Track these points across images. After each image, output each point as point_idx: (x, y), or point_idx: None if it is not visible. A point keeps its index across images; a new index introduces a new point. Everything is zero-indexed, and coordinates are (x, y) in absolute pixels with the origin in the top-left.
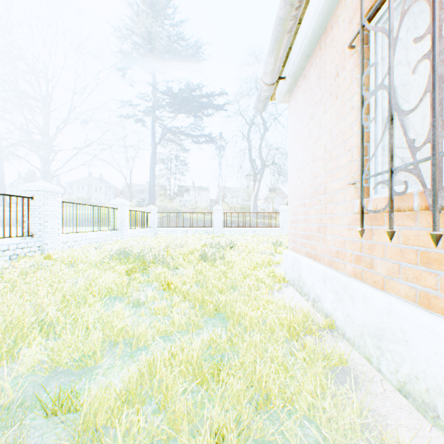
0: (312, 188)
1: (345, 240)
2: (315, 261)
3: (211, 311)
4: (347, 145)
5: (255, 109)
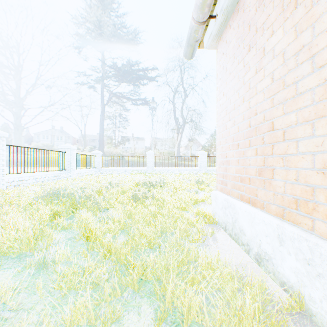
0: (249, 126)
1: (313, 188)
2: (254, 207)
3: (135, 283)
4: (321, 57)
5: (184, 56)
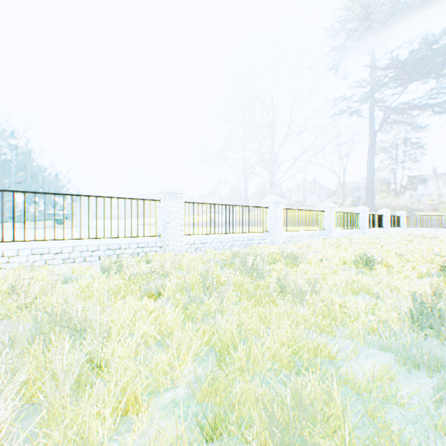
0: None
1: None
2: None
3: None
4: None
5: None
